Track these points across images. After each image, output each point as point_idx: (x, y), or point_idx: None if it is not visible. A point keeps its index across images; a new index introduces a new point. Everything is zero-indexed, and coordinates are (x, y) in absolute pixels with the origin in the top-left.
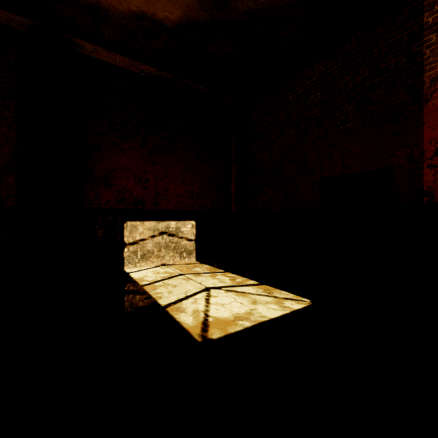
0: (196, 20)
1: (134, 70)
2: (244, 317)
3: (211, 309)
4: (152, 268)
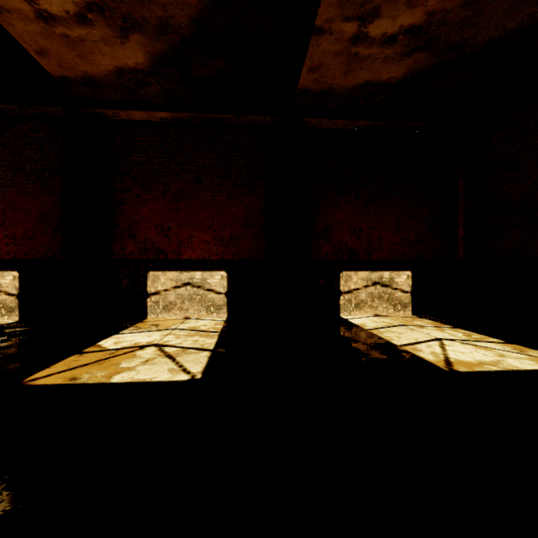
0: (422, 69)
1: (349, 127)
2: (490, 363)
3: (450, 354)
4: (367, 317)
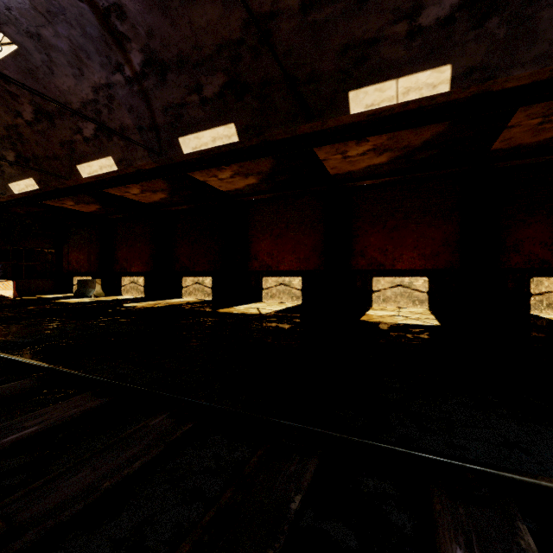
0: None
1: (540, 161)
2: None
3: None
4: None
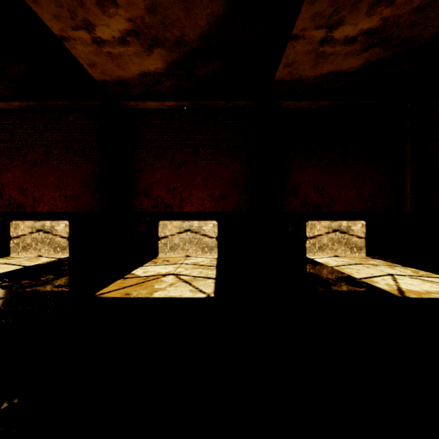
0: (376, 60)
1: (313, 107)
2: (436, 293)
3: (401, 285)
4: (329, 257)
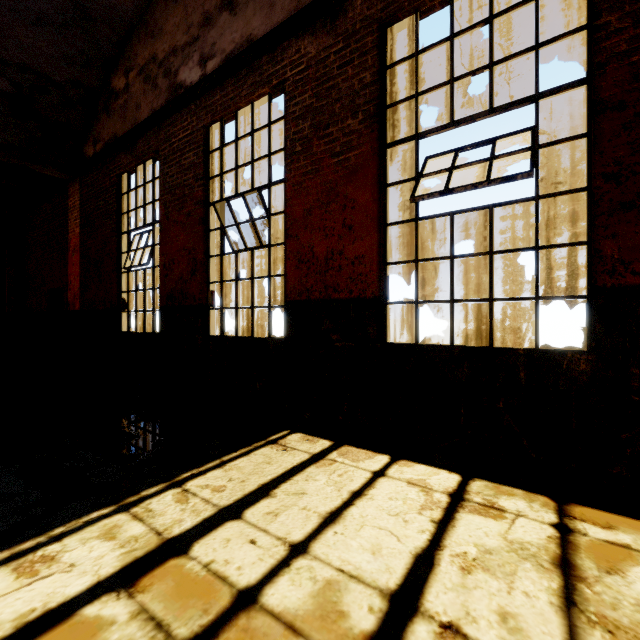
0: None
1: None
2: None
3: None
4: None
